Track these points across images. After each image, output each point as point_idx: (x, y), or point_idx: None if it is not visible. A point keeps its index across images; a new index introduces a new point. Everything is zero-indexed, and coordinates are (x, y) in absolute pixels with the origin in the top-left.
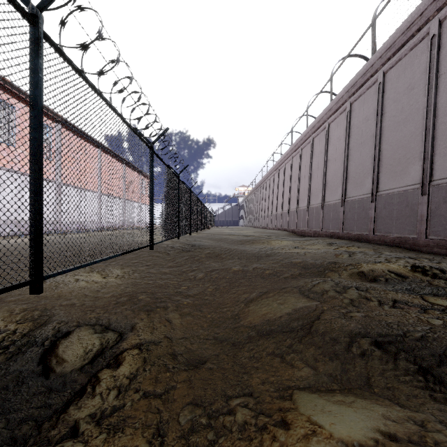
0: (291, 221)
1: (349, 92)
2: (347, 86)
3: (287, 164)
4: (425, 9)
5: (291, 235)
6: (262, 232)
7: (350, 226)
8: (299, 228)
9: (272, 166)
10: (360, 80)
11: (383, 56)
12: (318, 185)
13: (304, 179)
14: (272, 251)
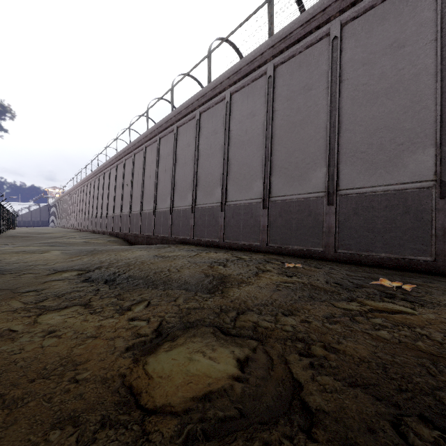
0: (80, 224)
1: (94, 175)
2: (93, 172)
3: (80, 189)
4: (102, 167)
5: (77, 231)
6: (59, 231)
7: (93, 227)
8: (82, 228)
9: (72, 186)
10: (95, 173)
11: (98, 171)
12: (88, 207)
13: (84, 202)
14: (50, 235)
